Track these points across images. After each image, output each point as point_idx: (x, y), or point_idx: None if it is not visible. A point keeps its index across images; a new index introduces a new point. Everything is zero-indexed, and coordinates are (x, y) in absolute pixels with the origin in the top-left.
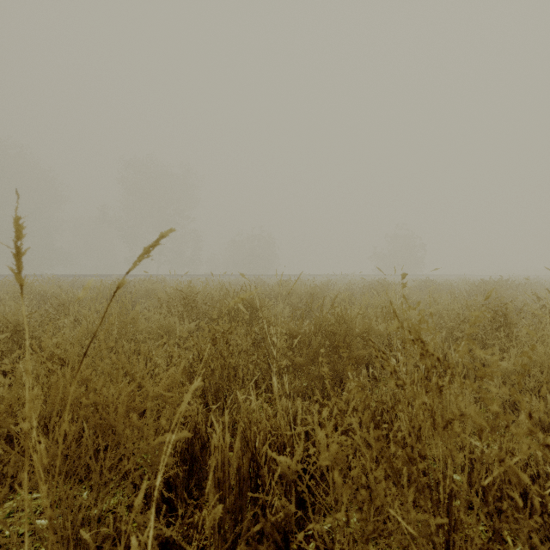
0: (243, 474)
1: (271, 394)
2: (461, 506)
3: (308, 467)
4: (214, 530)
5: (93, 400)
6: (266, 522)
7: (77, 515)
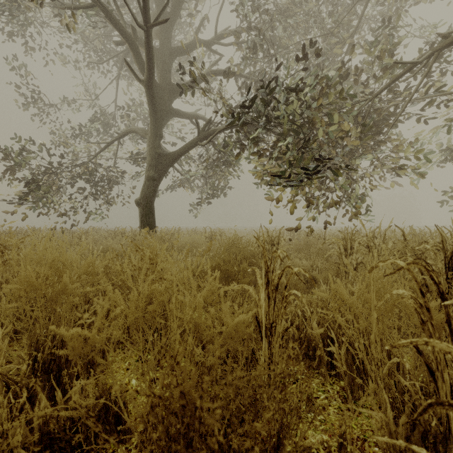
0: None
1: None
2: None
3: None
4: None
5: None
6: None
7: None
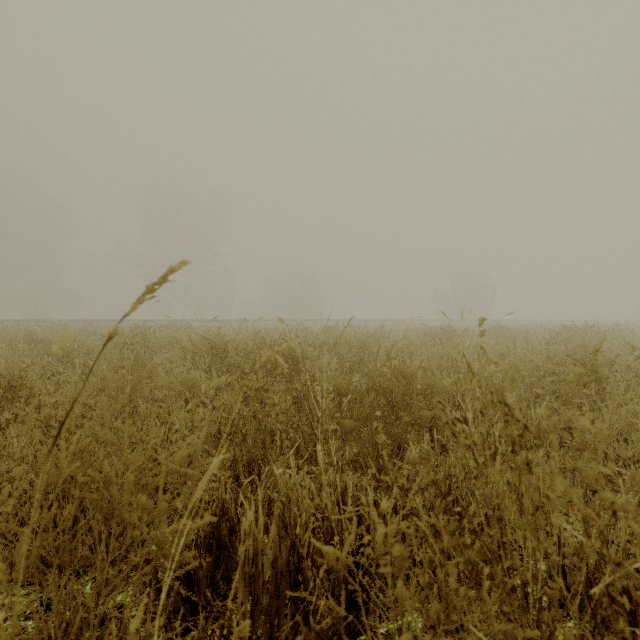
0: (280, 568)
1: (316, 462)
2: (555, 613)
3: (361, 561)
4: (244, 639)
5: (92, 477)
6: (309, 633)
7: (73, 619)
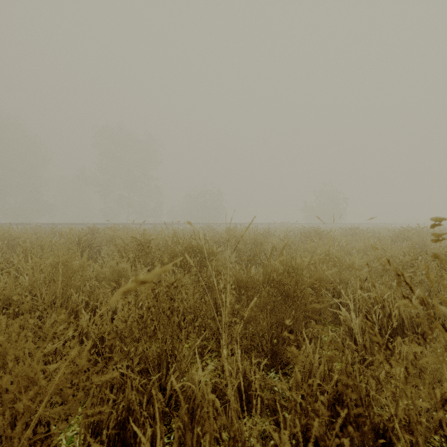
0: None
1: (219, 342)
2: None
3: None
4: None
5: None
6: None
7: None
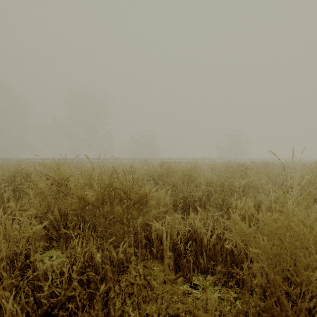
0: None
1: None
2: None
3: None
4: None
5: None
6: None
7: None
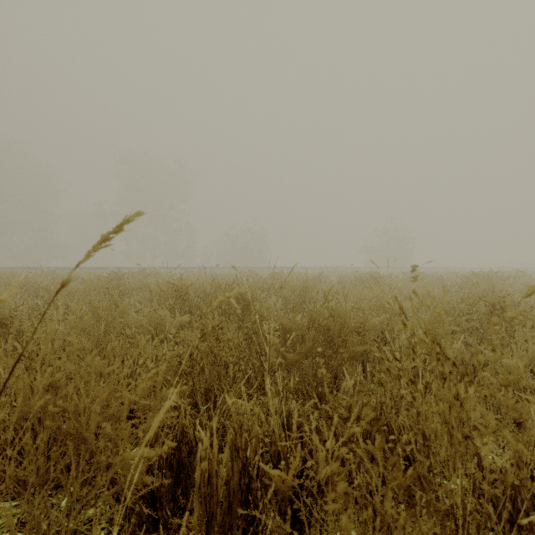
0: (232, 488)
1: (264, 389)
2: (481, 533)
3: (305, 483)
4: None
5: (63, 408)
6: None
7: None
